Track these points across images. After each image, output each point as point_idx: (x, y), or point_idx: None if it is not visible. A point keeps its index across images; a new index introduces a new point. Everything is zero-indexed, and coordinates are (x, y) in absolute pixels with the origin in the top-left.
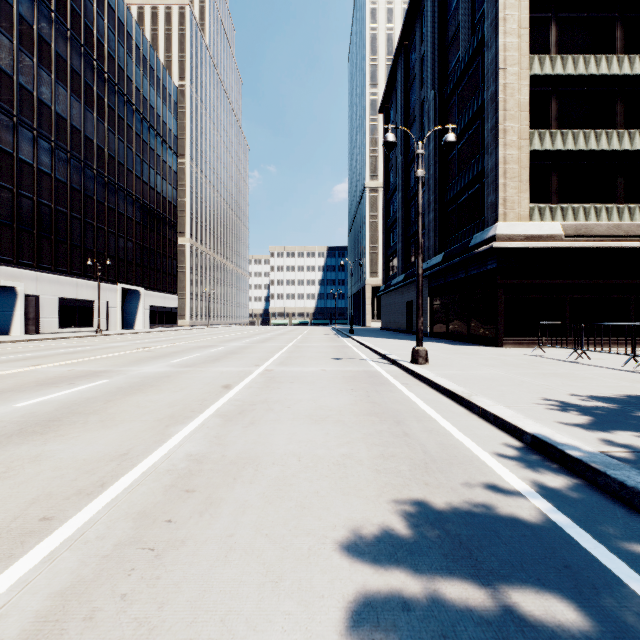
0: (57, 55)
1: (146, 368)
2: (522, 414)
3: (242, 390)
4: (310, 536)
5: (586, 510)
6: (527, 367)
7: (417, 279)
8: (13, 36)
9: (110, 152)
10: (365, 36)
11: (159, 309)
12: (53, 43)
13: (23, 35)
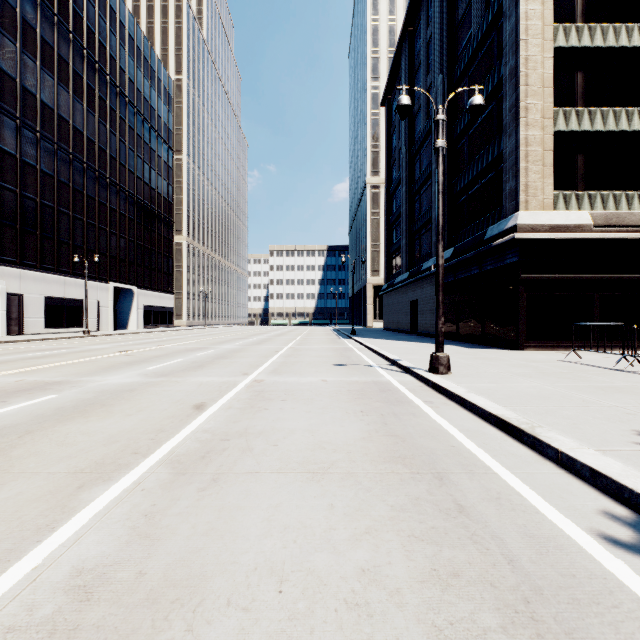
0: (43, 41)
1: (112, 378)
2: (636, 468)
3: (217, 413)
4: None
5: None
6: (573, 378)
7: (437, 271)
8: None
9: (101, 145)
10: (366, 28)
11: (154, 309)
12: (38, 28)
13: (5, 18)
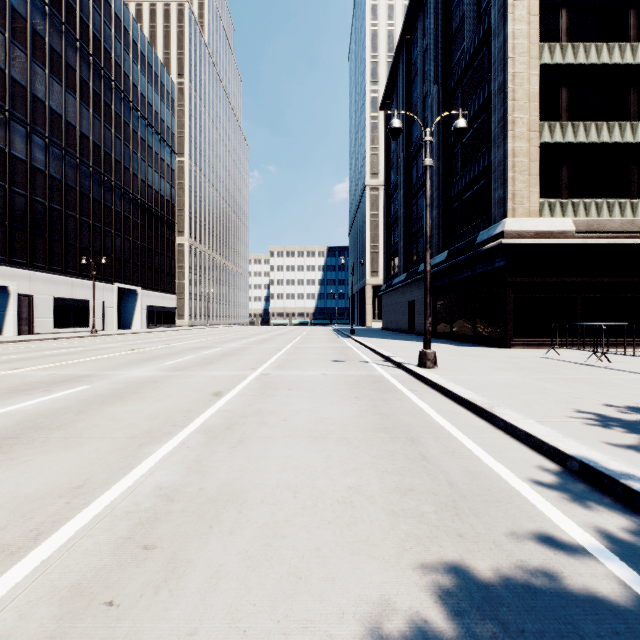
0: (51, 49)
1: (133, 372)
2: (559, 431)
3: (234, 398)
4: (307, 634)
5: None
6: (544, 371)
7: (425, 276)
8: (5, 29)
9: (106, 149)
10: (366, 33)
11: (157, 309)
12: (47, 37)
13: (16, 28)
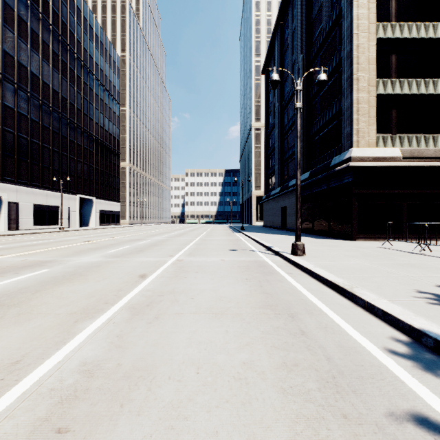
0: (32, 31)
1: (83, 258)
2: (409, 310)
3: (155, 280)
4: None
5: None
6: (384, 258)
7: (296, 188)
8: None
9: (71, 101)
10: (251, 21)
11: (107, 212)
12: (29, 22)
13: (7, 15)
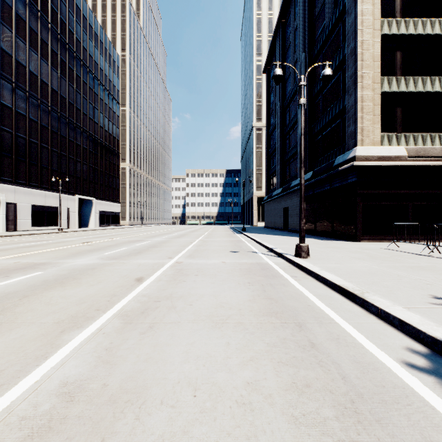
0: (30, 29)
1: (79, 260)
2: (429, 319)
3: (151, 283)
4: None
5: None
6: (392, 260)
7: (300, 188)
8: None
9: (70, 100)
10: (253, 20)
11: (106, 213)
12: (27, 20)
13: (4, 13)
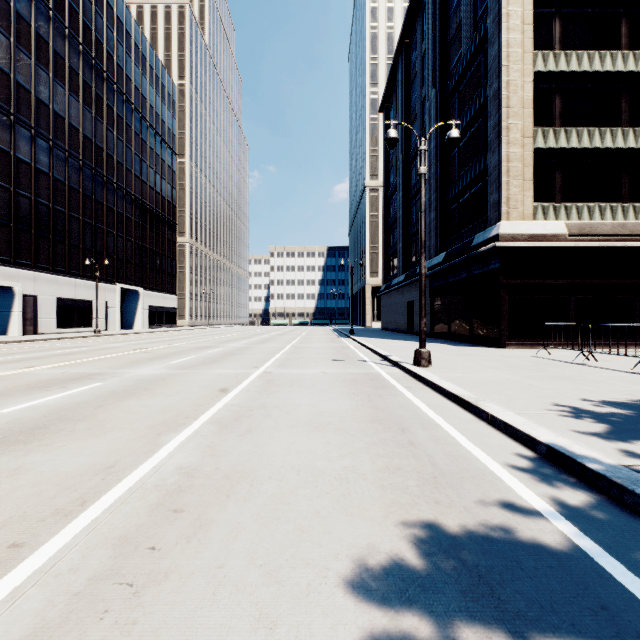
0: (55, 53)
1: (142, 370)
2: (534, 421)
3: (239, 394)
4: (310, 567)
5: (615, 534)
6: (533, 369)
7: (420, 279)
8: (10, 34)
9: (109, 151)
10: (365, 35)
11: (158, 309)
12: (51, 41)
13: (20, 33)
